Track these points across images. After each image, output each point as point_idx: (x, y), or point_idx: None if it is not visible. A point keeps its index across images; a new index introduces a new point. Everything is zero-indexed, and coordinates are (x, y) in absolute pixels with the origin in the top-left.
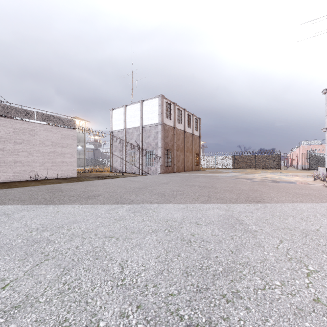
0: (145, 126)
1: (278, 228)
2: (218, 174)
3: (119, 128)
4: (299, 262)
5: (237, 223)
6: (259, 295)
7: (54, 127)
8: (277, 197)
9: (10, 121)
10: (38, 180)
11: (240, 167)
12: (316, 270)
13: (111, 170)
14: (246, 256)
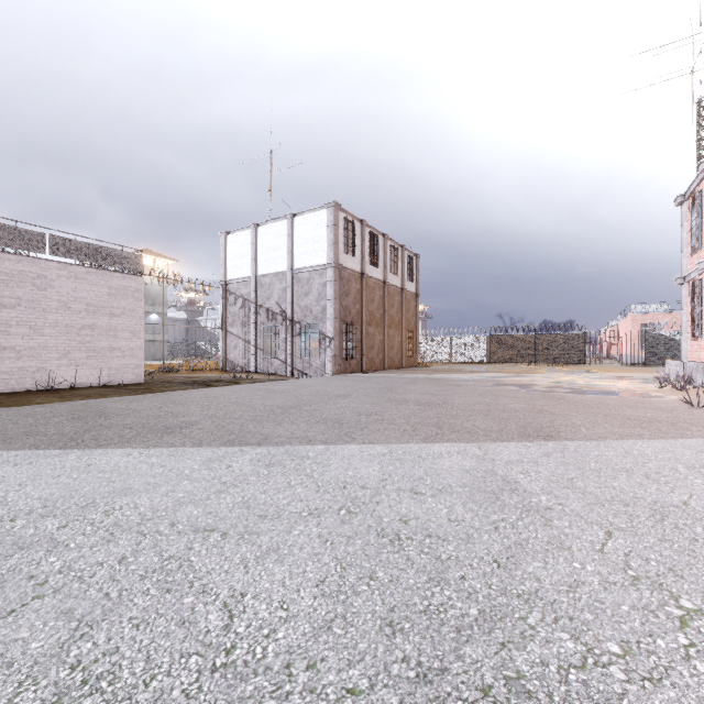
0: (299, 270)
1: (597, 500)
2: (457, 375)
3: (241, 275)
4: (658, 589)
5: (505, 490)
6: (573, 684)
7: (92, 272)
8: (587, 428)
9: None
10: (55, 390)
11: (503, 360)
12: (699, 609)
13: (224, 367)
14: (532, 574)
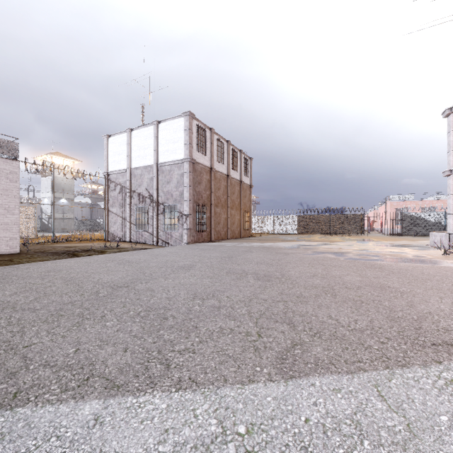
0: (162, 164)
1: None
2: (281, 244)
3: (119, 167)
4: None
5: None
6: None
7: None
8: None
9: None
10: None
11: (308, 232)
12: None
13: (106, 238)
14: None
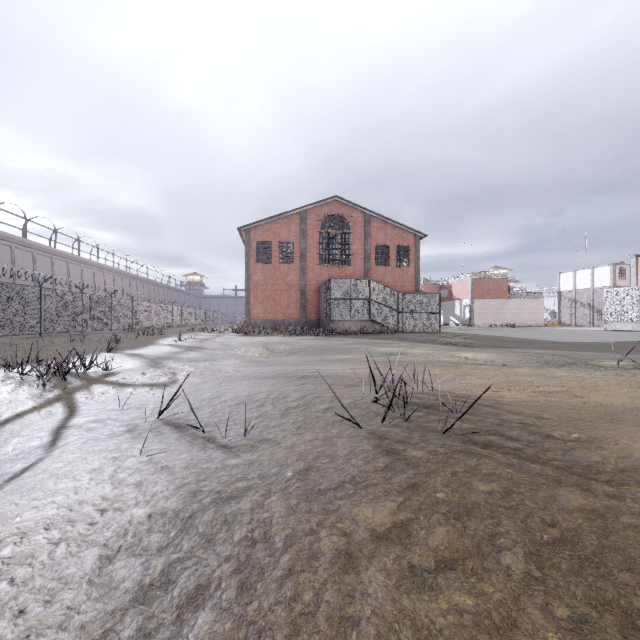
0: (596, 288)
1: None
2: None
3: (567, 289)
4: None
5: None
6: None
7: (533, 300)
8: None
9: (518, 300)
10: (529, 326)
11: None
12: None
13: (559, 324)
14: None
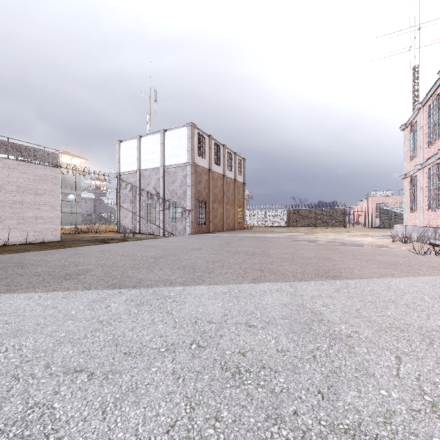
0: (168, 167)
1: (381, 327)
2: (269, 234)
3: (130, 169)
4: None
5: (314, 320)
6: None
7: (21, 164)
8: (357, 269)
9: None
10: None
11: (296, 225)
12: None
13: (118, 229)
14: (352, 405)
